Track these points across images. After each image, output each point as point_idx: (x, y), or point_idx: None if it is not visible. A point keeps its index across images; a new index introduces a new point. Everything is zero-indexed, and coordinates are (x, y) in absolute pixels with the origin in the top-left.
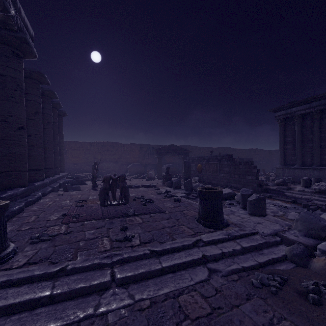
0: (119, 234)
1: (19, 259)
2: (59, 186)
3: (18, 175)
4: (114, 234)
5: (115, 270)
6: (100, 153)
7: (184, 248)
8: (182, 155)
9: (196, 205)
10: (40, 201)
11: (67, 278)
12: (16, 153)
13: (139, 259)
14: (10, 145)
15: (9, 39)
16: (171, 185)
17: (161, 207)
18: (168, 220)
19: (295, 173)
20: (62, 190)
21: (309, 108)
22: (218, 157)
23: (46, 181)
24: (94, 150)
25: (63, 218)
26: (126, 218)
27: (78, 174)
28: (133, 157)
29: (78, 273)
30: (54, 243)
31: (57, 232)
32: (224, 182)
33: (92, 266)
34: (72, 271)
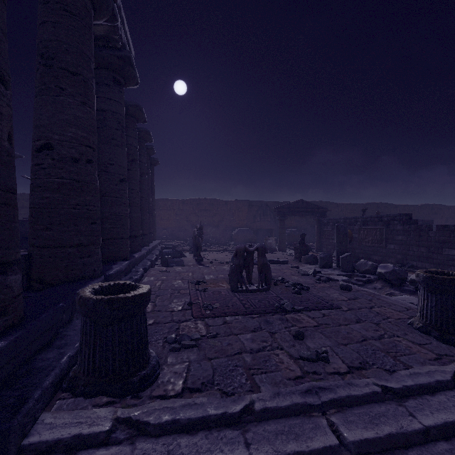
0: (297, 344)
1: (170, 379)
2: (155, 259)
3: (120, 245)
4: (288, 345)
5: (334, 420)
6: (195, 214)
7: (440, 387)
8: (315, 216)
9: (386, 298)
10: (145, 280)
11: (260, 427)
12: (117, 214)
13: (366, 402)
14: (112, 203)
15: (111, 62)
16: (313, 261)
17: (326, 298)
18: (361, 324)
19: None
20: (159, 264)
21: None
22: (385, 218)
23: (143, 251)
24: (188, 210)
25: (190, 309)
26: (286, 316)
27: (169, 242)
28: (239, 219)
29: (273, 419)
30: (204, 352)
31: (197, 333)
32: (396, 259)
33: (293, 408)
34: (263, 414)
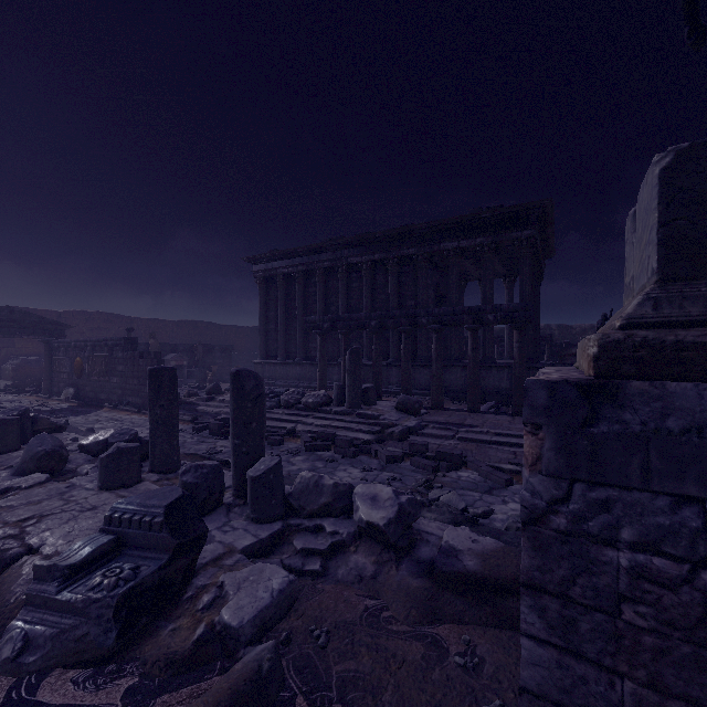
0: None
1: None
2: None
3: None
4: None
5: None
6: None
7: None
8: (41, 336)
9: None
10: None
11: None
12: None
13: None
14: None
15: None
16: None
17: None
18: None
19: (277, 372)
20: None
21: (292, 266)
22: (110, 342)
23: None
24: None
25: None
26: None
27: None
28: None
29: None
30: None
31: None
32: (118, 395)
33: None
34: None
